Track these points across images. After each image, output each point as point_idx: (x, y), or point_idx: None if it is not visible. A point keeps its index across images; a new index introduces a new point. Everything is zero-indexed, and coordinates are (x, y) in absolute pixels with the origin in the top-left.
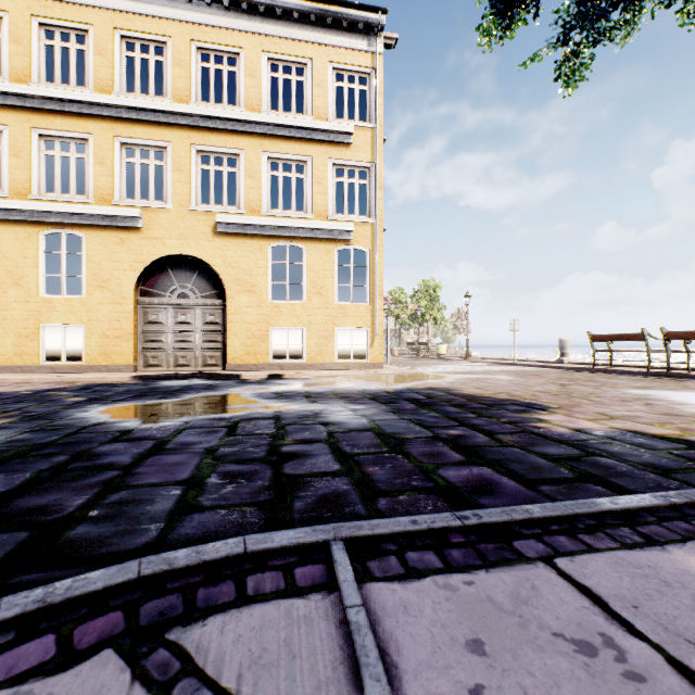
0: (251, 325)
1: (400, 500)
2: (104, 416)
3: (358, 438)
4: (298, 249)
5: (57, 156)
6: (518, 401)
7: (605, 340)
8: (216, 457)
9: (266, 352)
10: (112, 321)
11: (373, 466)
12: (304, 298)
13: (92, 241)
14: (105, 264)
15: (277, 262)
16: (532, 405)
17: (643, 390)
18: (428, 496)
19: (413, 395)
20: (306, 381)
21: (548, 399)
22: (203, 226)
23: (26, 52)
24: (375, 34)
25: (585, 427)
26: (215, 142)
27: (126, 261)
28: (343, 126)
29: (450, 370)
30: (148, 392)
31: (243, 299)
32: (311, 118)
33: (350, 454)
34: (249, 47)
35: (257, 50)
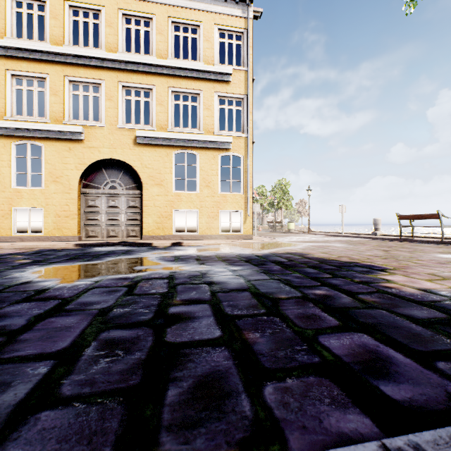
0: (160, 208)
1: (288, 385)
2: (34, 276)
3: (238, 298)
4: (194, 158)
5: (24, 90)
6: (359, 263)
7: (409, 219)
8: (105, 320)
9: (171, 227)
10: (63, 205)
11: (253, 332)
12: (197, 189)
13: (49, 149)
14: (58, 165)
15: (178, 164)
16: (372, 267)
17: (448, 254)
18: (319, 379)
19: (277, 258)
20: (198, 248)
21: (381, 261)
22: (127, 139)
23: (2, 16)
24: (247, 5)
25: (429, 287)
26: (135, 80)
27: (72, 163)
28: (225, 69)
29: (299, 240)
30: (80, 256)
31: (155, 190)
32: (202, 64)
33: (230, 316)
34: (159, 13)
35: (165, 16)
